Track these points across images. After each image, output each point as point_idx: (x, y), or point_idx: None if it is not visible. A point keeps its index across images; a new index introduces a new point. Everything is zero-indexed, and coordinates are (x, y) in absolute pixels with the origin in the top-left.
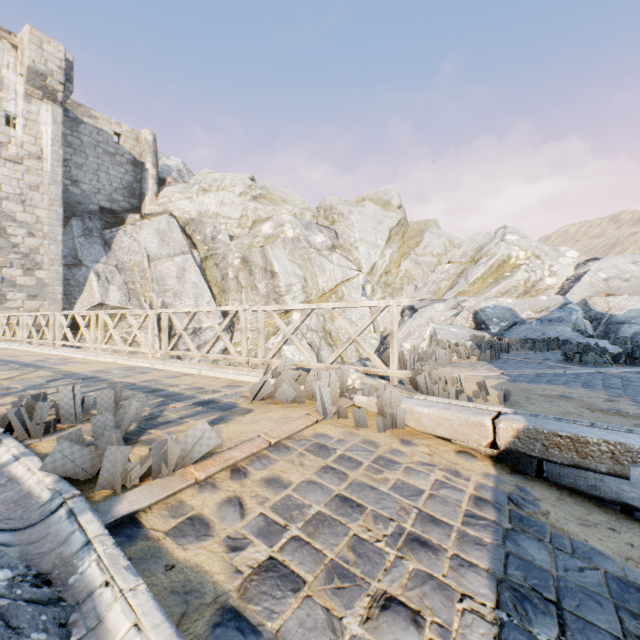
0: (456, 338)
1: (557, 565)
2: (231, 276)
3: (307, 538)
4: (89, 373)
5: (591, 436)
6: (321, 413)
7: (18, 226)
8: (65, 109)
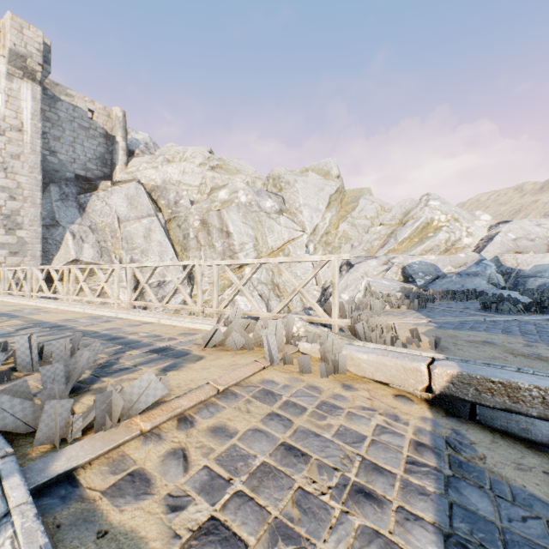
0: (387, 290)
1: (500, 515)
2: (192, 236)
3: (251, 493)
4: (57, 322)
5: (522, 382)
6: (268, 360)
7: (0, 190)
8: (44, 88)
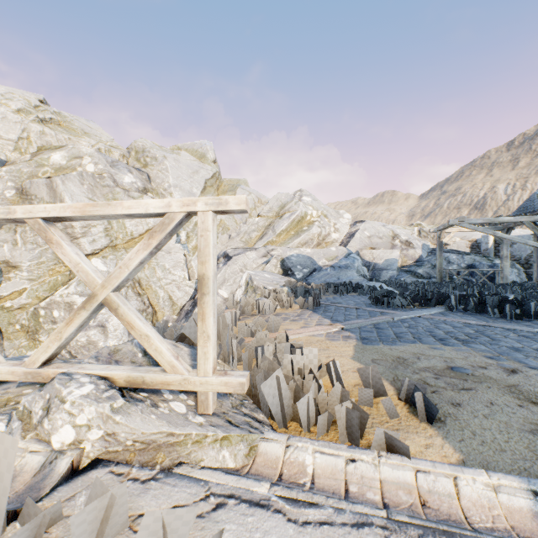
0: (272, 284)
1: None
2: None
3: None
4: None
5: None
6: None
7: None
8: None
